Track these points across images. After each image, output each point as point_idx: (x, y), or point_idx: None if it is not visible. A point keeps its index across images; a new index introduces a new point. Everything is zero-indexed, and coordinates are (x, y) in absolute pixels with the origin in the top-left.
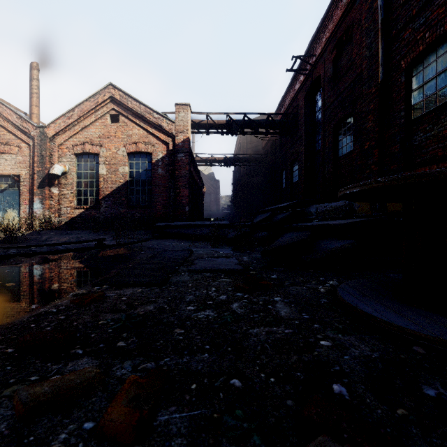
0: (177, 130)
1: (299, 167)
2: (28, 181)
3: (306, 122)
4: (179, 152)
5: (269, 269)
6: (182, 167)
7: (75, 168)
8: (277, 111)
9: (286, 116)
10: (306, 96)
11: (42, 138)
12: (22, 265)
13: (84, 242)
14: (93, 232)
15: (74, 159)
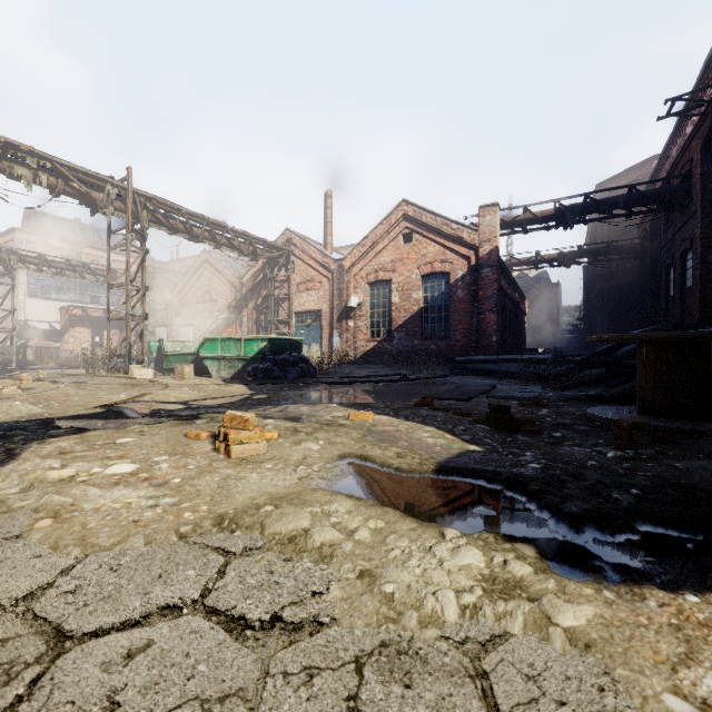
0: (480, 239)
1: (694, 264)
2: (328, 316)
3: (704, 188)
4: (483, 267)
5: (563, 401)
6: (488, 286)
7: (368, 298)
8: (658, 166)
9: (667, 181)
10: (703, 145)
11: (340, 271)
12: (363, 388)
13: (386, 376)
14: (387, 366)
15: (367, 289)
